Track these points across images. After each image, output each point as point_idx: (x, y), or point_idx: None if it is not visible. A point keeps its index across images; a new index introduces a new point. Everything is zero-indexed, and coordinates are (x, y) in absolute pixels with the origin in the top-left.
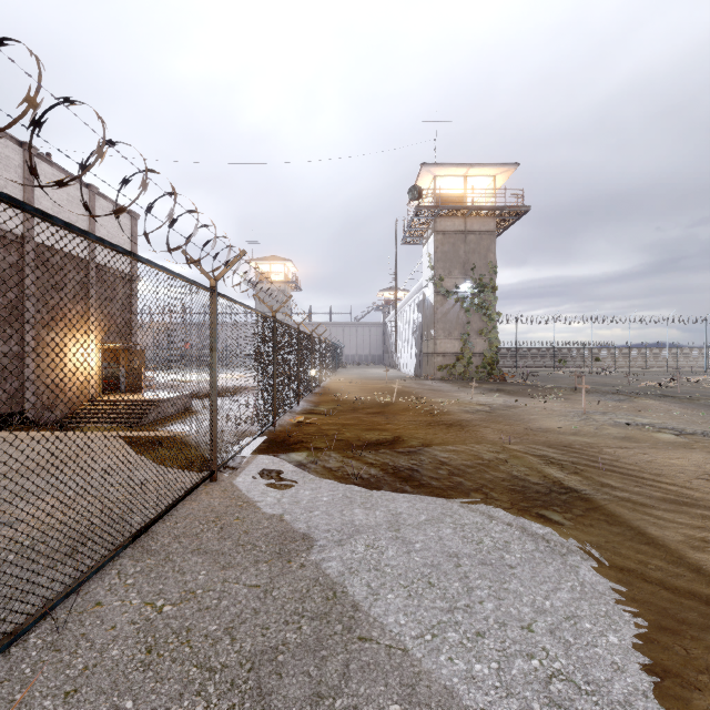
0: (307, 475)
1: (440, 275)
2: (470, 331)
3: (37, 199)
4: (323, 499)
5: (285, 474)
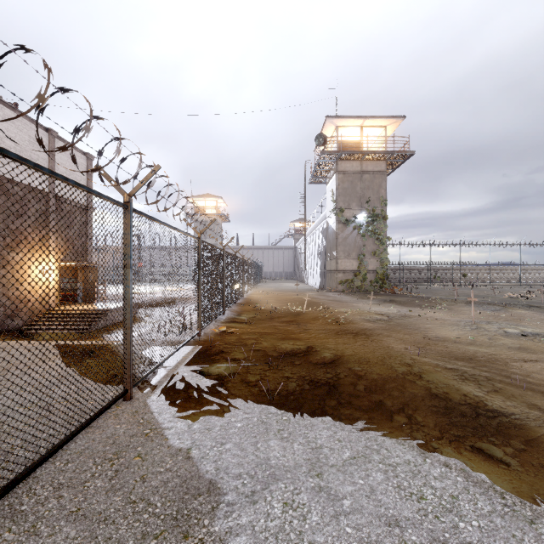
0: (223, 391)
1: (341, 207)
2: (366, 252)
3: (0, 138)
4: (237, 425)
5: (201, 390)
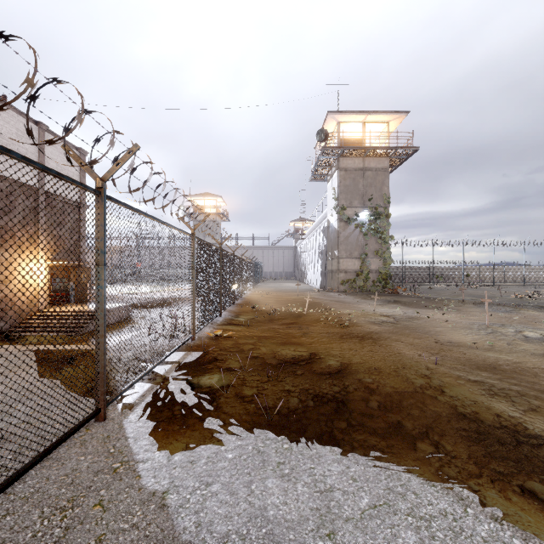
0: (214, 409)
1: (343, 205)
2: (368, 251)
3: None
4: (227, 457)
5: (189, 407)
